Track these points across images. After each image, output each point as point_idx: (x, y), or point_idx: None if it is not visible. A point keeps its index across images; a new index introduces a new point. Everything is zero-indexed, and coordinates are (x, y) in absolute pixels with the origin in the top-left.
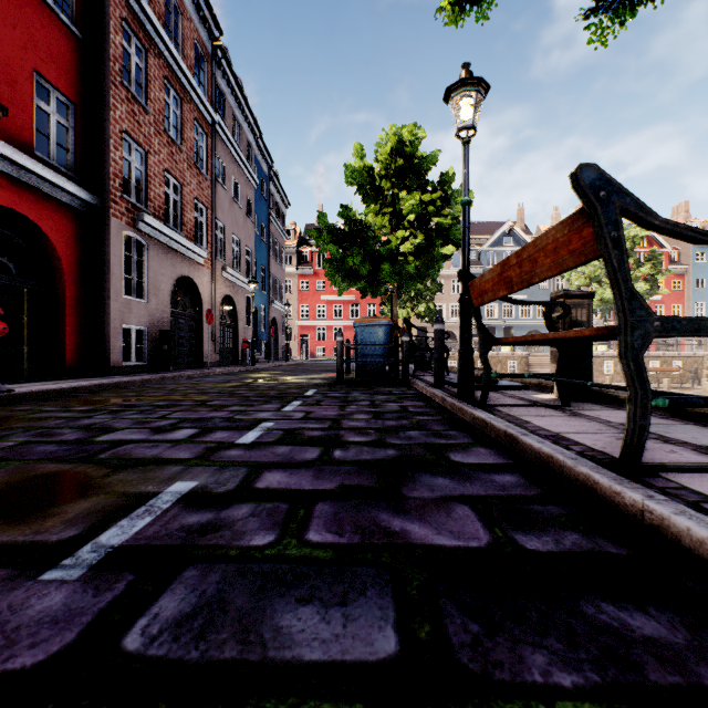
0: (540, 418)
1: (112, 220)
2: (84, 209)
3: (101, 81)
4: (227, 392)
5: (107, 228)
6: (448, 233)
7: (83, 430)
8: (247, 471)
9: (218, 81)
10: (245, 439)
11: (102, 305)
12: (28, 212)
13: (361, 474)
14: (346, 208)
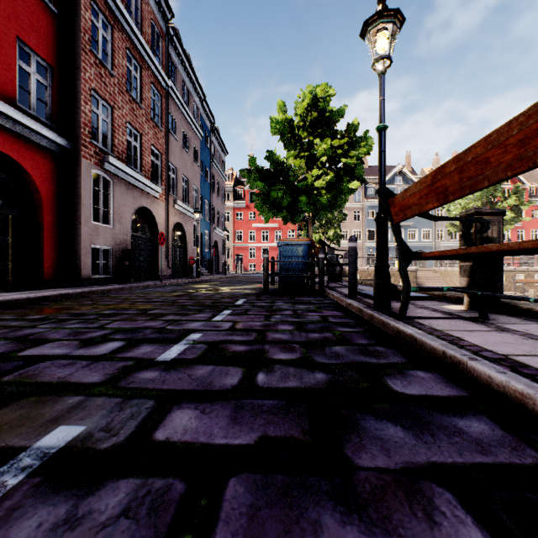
0: (469, 334)
1: (82, 161)
2: (60, 152)
3: (73, 48)
4: (169, 301)
5: (79, 167)
6: (353, 172)
7: (15, 342)
8: (152, 407)
9: (170, 54)
10: (166, 355)
11: (74, 229)
12: (11, 153)
13: (288, 414)
14: (271, 153)
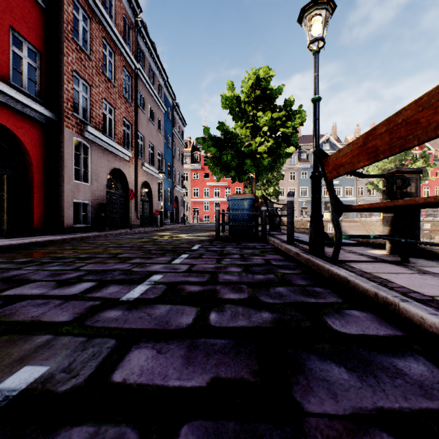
0: (396, 276)
1: (65, 130)
2: (47, 122)
3: (58, 37)
4: (137, 246)
5: (62, 135)
6: (290, 139)
7: None
8: (112, 346)
9: (139, 42)
10: (130, 295)
11: (59, 187)
12: (6, 123)
13: (238, 353)
14: (222, 124)
